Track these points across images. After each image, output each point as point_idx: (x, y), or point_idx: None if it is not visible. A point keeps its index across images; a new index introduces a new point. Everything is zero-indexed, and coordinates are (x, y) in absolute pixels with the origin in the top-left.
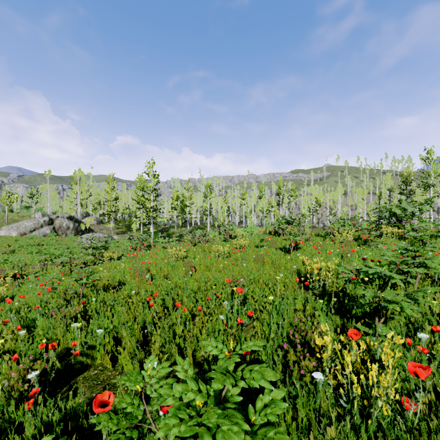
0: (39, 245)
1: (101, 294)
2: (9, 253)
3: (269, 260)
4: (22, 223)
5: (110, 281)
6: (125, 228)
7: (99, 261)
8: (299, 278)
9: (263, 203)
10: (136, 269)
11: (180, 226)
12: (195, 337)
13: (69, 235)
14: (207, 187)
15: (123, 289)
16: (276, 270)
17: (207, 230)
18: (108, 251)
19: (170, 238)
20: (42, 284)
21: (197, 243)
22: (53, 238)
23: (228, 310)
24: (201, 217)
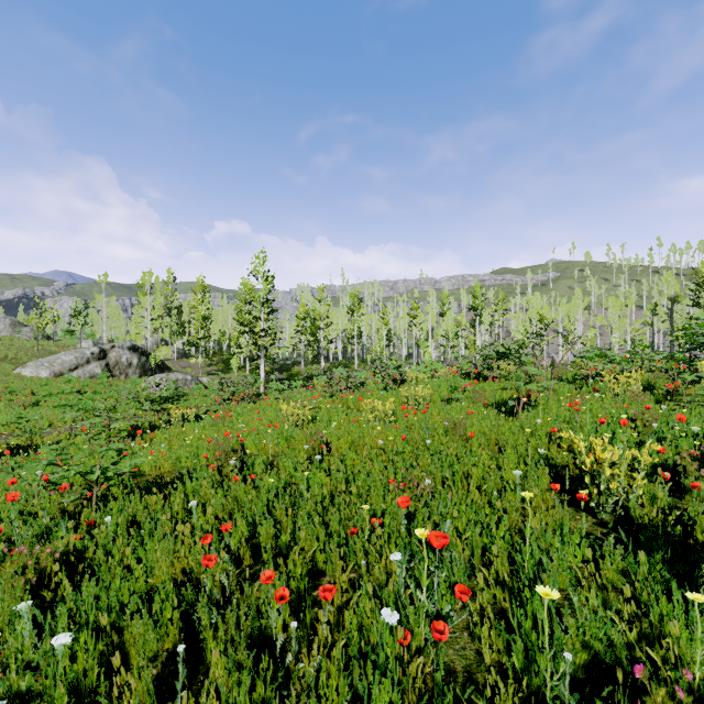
0: (80, 393)
1: (135, 501)
2: (29, 406)
3: (476, 430)
4: (57, 357)
5: (170, 466)
6: (221, 365)
7: (163, 424)
8: (551, 476)
9: (448, 324)
10: (216, 444)
11: (310, 362)
12: (315, 665)
13: (132, 376)
14: (353, 297)
15: (179, 492)
16: (496, 456)
17: (353, 369)
18: (179, 407)
19: (291, 383)
20: (14, 480)
21: (336, 391)
22: (102, 381)
23: (402, 576)
24: (343, 347)
